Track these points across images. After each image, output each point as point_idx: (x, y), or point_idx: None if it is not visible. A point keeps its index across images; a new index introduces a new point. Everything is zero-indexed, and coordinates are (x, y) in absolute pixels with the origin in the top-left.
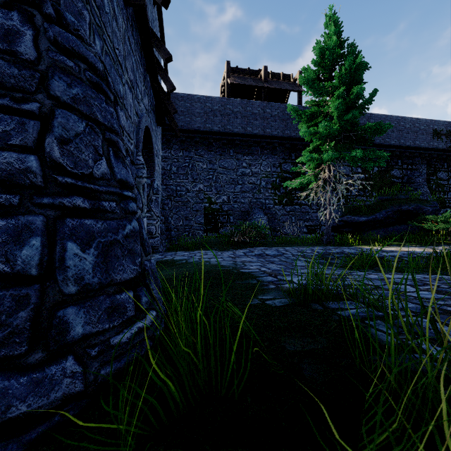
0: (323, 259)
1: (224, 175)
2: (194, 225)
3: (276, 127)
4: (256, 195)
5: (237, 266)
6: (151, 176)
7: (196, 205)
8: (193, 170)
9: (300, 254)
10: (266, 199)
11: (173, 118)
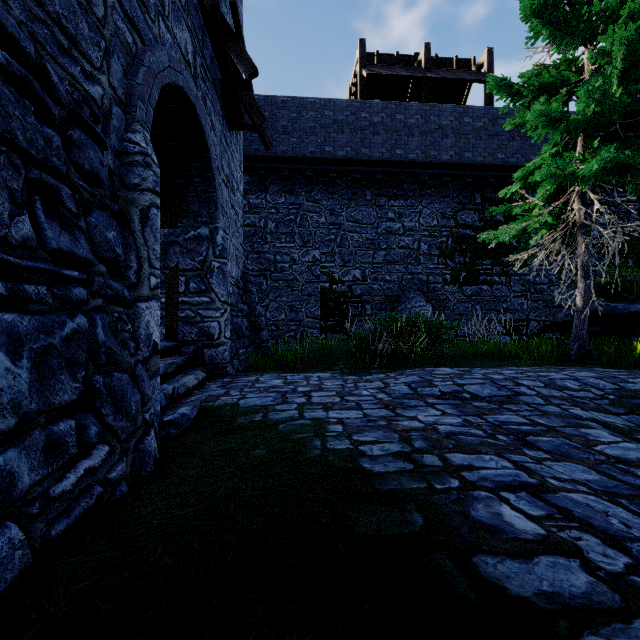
0: (635, 413)
1: (355, 235)
2: (304, 320)
3: (448, 146)
4: (411, 268)
5: (431, 486)
6: (210, 220)
7: (309, 286)
8: (303, 227)
9: (560, 396)
10: (428, 274)
11: (254, 102)
